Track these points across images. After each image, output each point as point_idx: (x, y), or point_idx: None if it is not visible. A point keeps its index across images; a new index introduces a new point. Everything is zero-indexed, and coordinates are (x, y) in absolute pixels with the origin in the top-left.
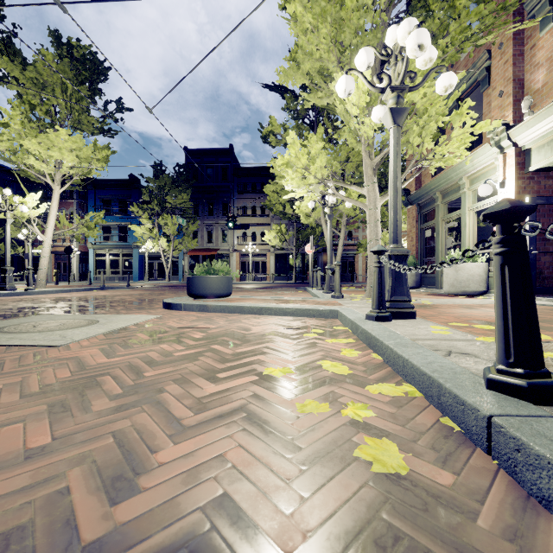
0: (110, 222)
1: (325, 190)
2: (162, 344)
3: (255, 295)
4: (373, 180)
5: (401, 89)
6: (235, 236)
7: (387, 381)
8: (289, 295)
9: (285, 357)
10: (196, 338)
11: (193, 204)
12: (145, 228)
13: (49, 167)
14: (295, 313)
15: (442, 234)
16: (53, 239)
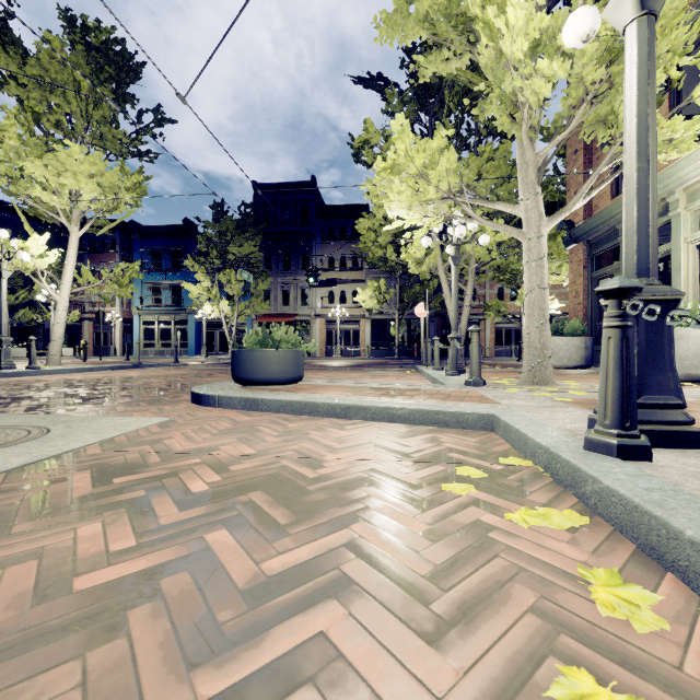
0: (159, 280)
1: (452, 212)
2: (94, 518)
3: (342, 377)
4: (536, 189)
5: None
6: (318, 297)
7: None
8: (392, 378)
9: (413, 618)
10: (192, 492)
11: (265, 255)
12: (202, 287)
13: (62, 200)
14: (411, 417)
15: None
16: (71, 300)
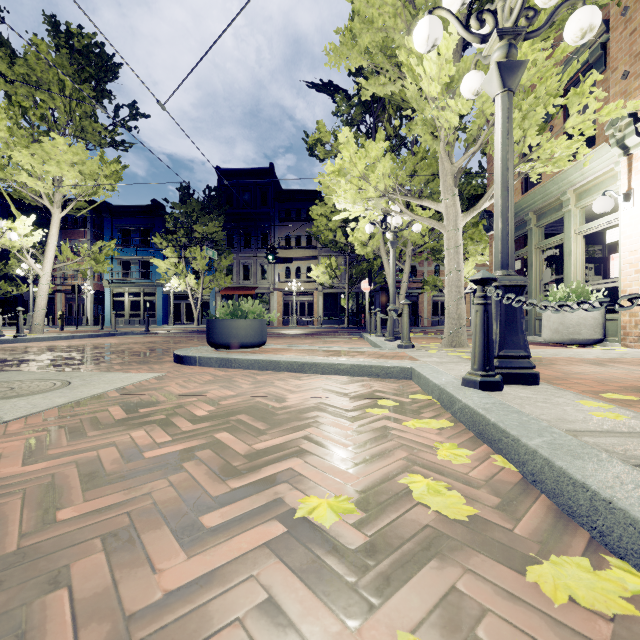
0: (129, 256)
1: (388, 207)
2: (138, 429)
3: (298, 343)
4: (453, 191)
5: (514, 33)
6: (276, 272)
7: (561, 544)
8: (340, 344)
9: (339, 463)
10: (198, 416)
11: (227, 234)
12: (170, 263)
13: (46, 185)
14: (351, 371)
15: (537, 266)
16: (52, 275)
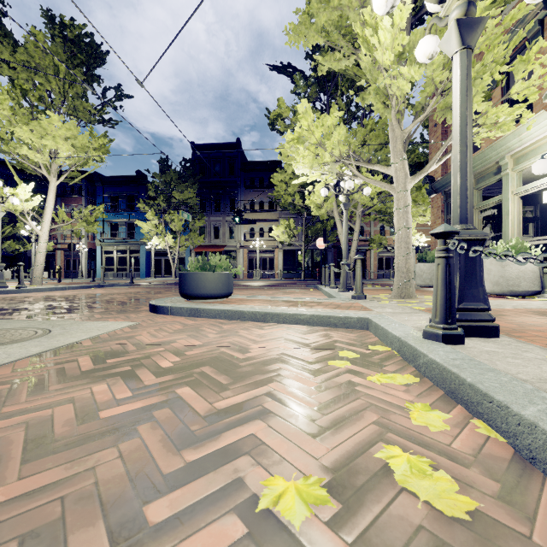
0: (117, 219)
1: (342, 171)
2: (101, 382)
3: (261, 293)
4: (403, 156)
5: None
6: (242, 232)
7: None
8: (299, 295)
9: (305, 427)
10: (162, 367)
11: (200, 200)
12: (151, 224)
13: (44, 157)
14: (311, 321)
15: (476, 225)
16: (50, 234)
